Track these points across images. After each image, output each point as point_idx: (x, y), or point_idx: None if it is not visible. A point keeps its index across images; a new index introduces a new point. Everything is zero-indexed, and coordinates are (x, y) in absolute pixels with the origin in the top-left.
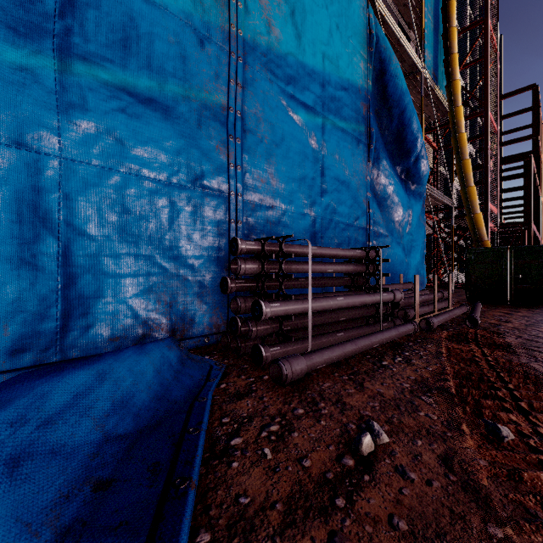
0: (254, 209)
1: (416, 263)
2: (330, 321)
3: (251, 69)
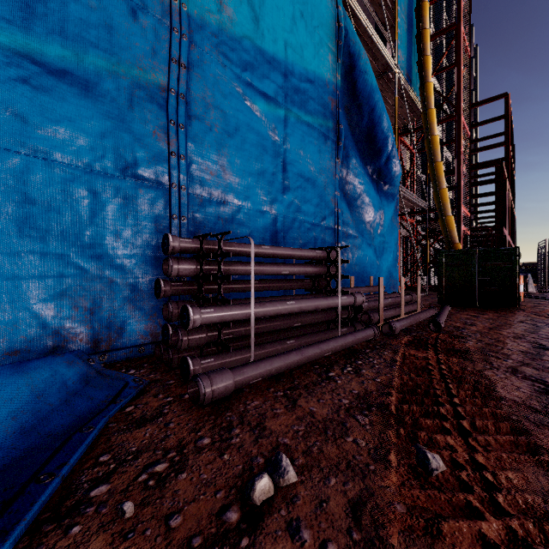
0: (202, 205)
1: (388, 265)
2: (282, 328)
3: (198, 48)
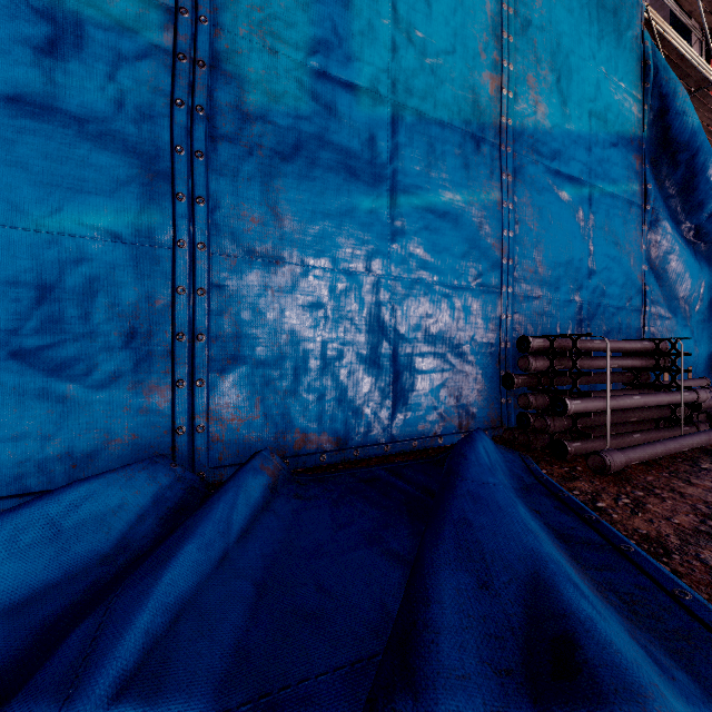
0: (523, 302)
1: (710, 351)
2: (619, 422)
3: (520, 156)
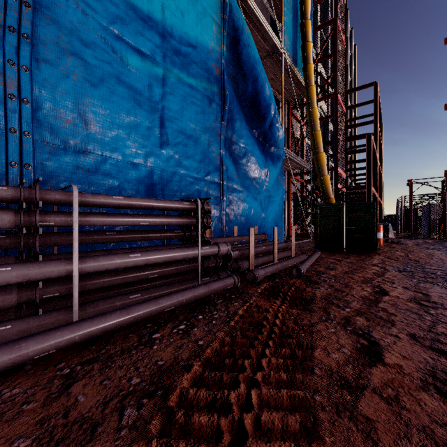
0: (55, 153)
1: (273, 216)
2: (134, 280)
3: None
